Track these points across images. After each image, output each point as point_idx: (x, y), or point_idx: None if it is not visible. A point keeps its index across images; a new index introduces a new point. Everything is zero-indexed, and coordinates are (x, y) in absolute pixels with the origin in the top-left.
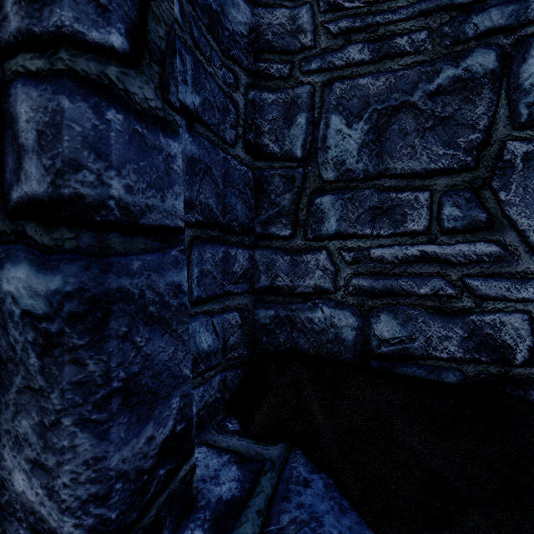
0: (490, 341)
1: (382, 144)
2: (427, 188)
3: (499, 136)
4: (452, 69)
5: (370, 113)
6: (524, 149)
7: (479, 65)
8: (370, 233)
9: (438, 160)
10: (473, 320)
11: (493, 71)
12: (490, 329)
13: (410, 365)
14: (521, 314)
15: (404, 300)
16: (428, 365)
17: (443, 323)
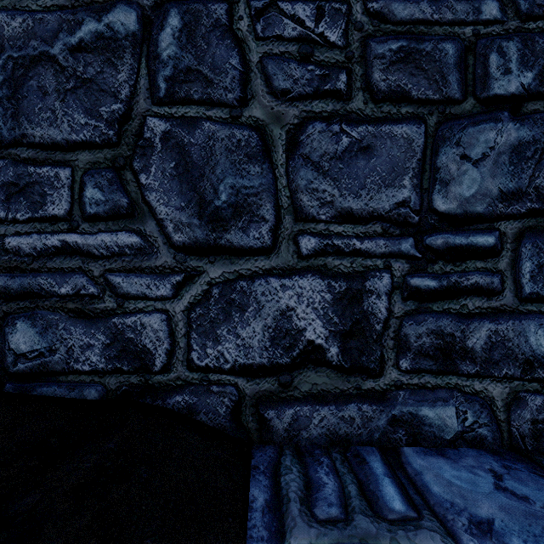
0: (131, 347)
1: (19, 103)
2: (69, 164)
3: (140, 110)
4: (95, 23)
5: (5, 61)
6: (163, 128)
7: (121, 24)
8: (4, 216)
9: (80, 131)
10: (115, 324)
11: (134, 33)
12: (131, 333)
13: (51, 384)
14: (160, 314)
15: (43, 303)
16: (70, 381)
17: (85, 328)
